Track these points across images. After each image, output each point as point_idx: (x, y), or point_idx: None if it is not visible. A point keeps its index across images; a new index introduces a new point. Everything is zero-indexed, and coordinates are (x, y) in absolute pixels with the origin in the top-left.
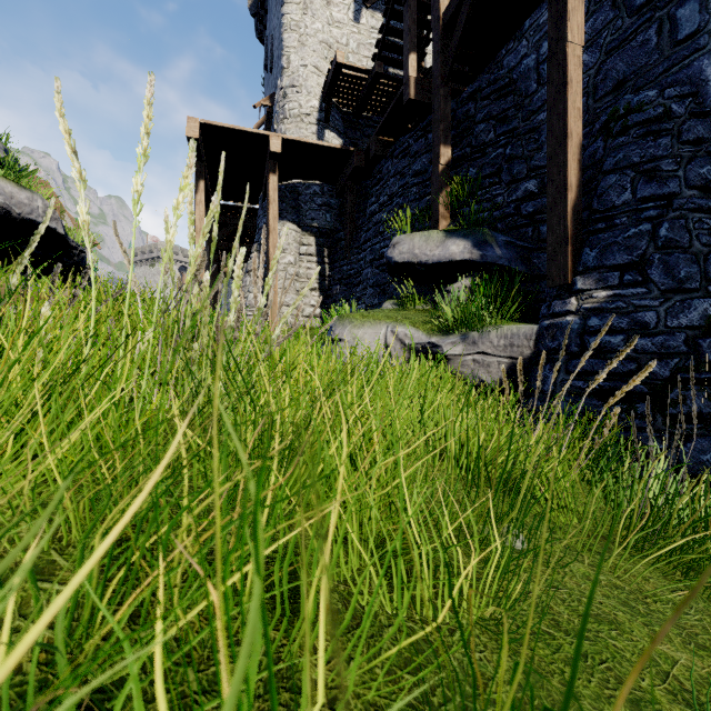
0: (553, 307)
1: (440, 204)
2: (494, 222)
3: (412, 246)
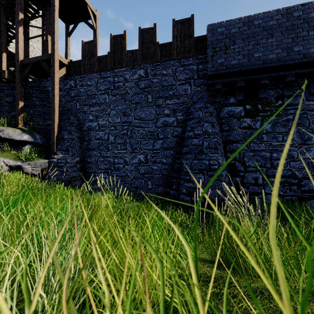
0: (52, 156)
1: (19, 119)
2: (39, 129)
3: (8, 133)
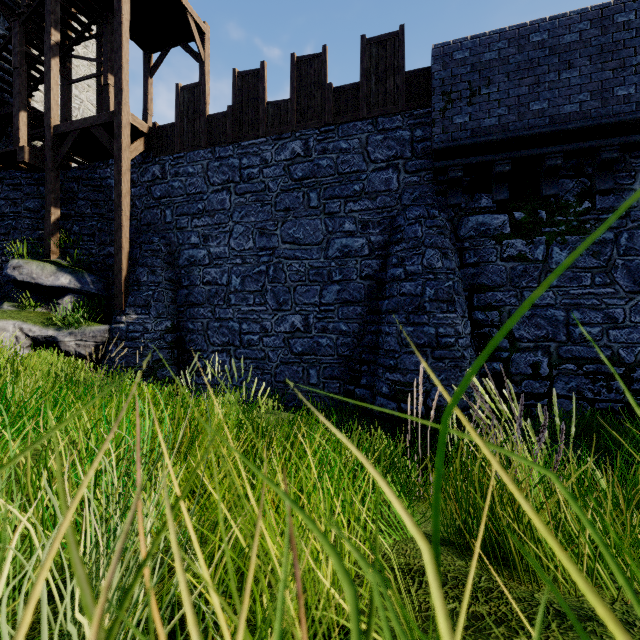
0: (117, 319)
1: (52, 244)
2: (91, 265)
3: (31, 271)
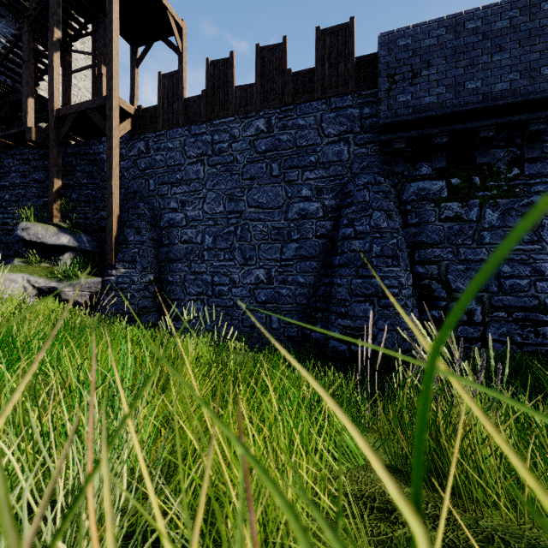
0: (108, 272)
1: (54, 209)
2: (86, 226)
3: (37, 232)
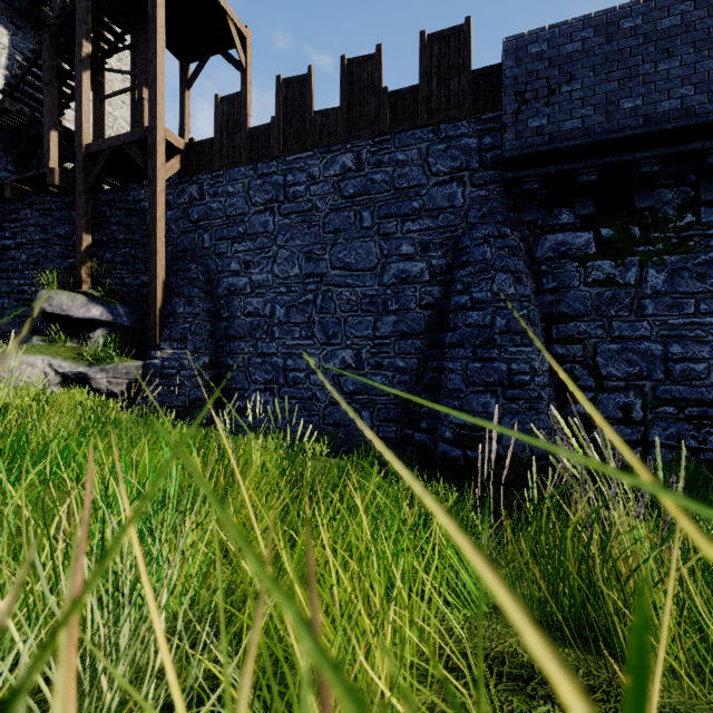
0: (151, 354)
1: (83, 273)
2: (124, 295)
3: (61, 302)
